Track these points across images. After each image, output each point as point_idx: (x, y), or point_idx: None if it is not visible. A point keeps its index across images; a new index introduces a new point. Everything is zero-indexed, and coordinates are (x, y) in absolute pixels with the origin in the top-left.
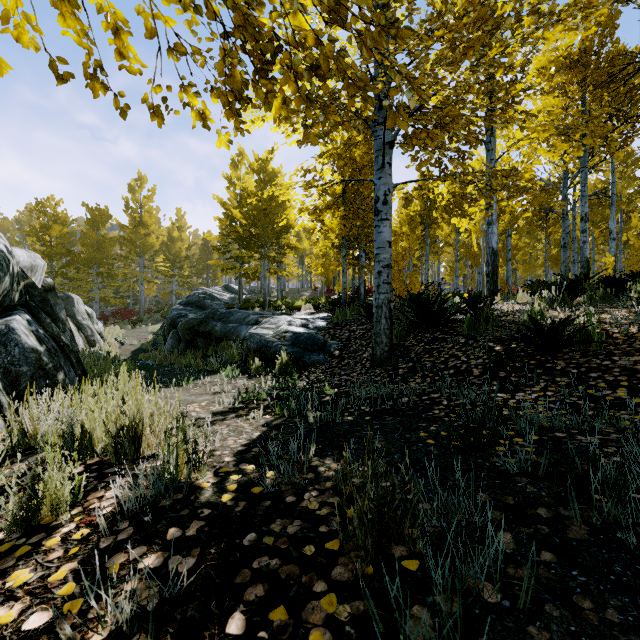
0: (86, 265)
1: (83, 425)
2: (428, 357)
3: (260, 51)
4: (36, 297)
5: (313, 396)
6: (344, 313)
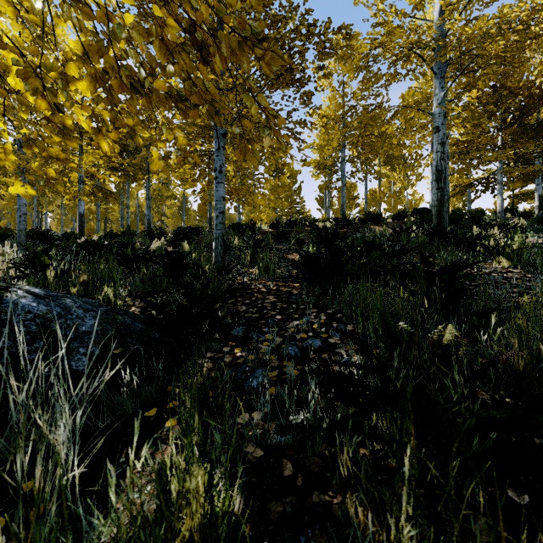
0: None
1: None
2: None
3: None
4: None
5: None
6: None
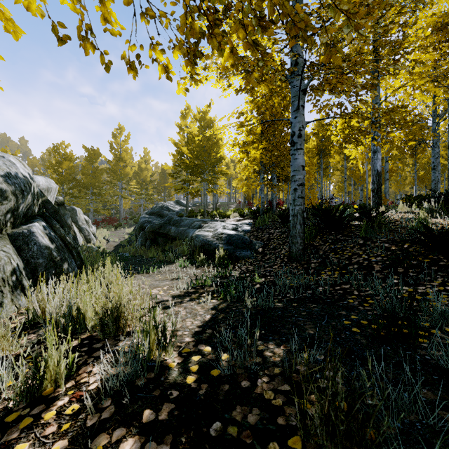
0: (85, 187)
1: (78, 307)
2: (334, 254)
3: (213, 11)
4: (50, 209)
5: (247, 284)
6: (263, 220)
